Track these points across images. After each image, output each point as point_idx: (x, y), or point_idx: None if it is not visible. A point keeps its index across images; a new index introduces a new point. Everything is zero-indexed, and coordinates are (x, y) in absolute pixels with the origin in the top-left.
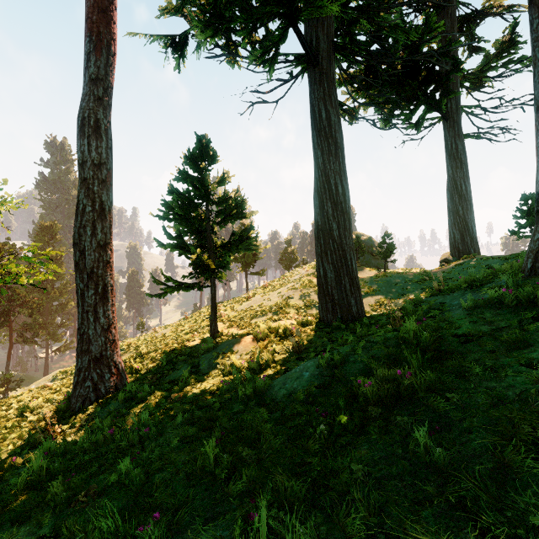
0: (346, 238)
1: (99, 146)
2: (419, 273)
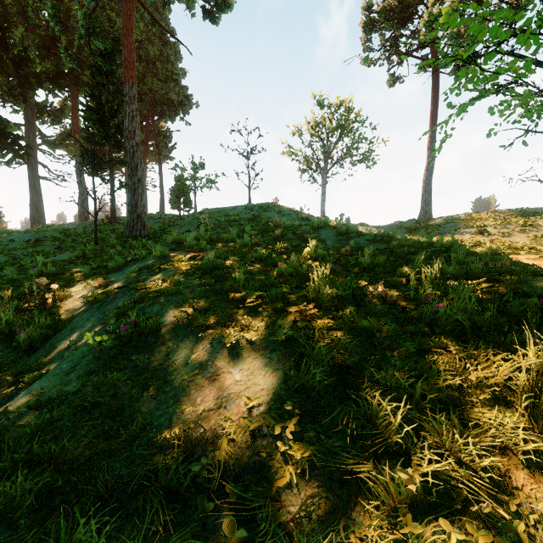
0: (42, 220)
1: None
2: None
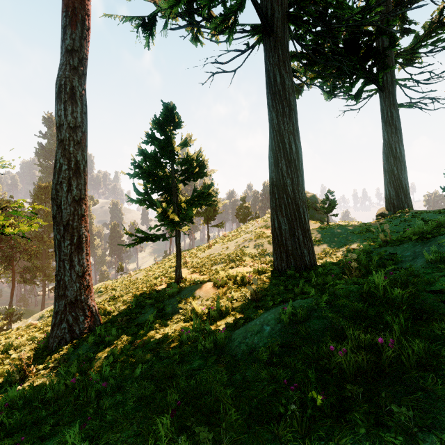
0: (299, 193)
1: (75, 110)
2: (360, 225)
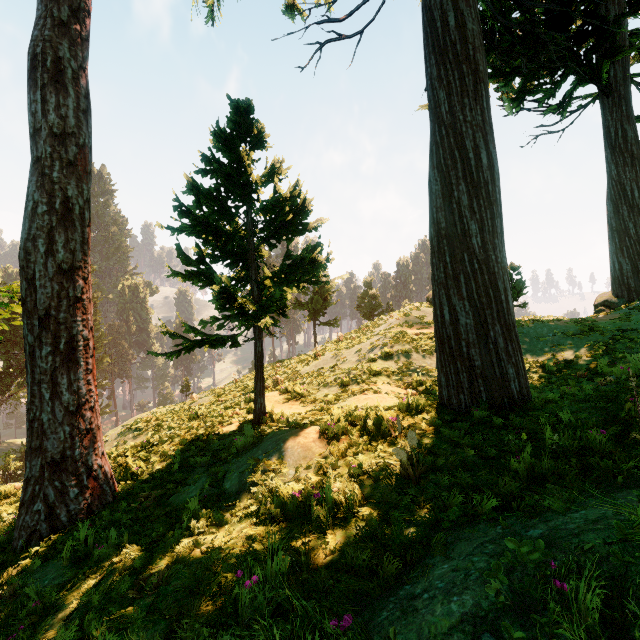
0: (496, 251)
1: (62, 103)
2: (575, 321)
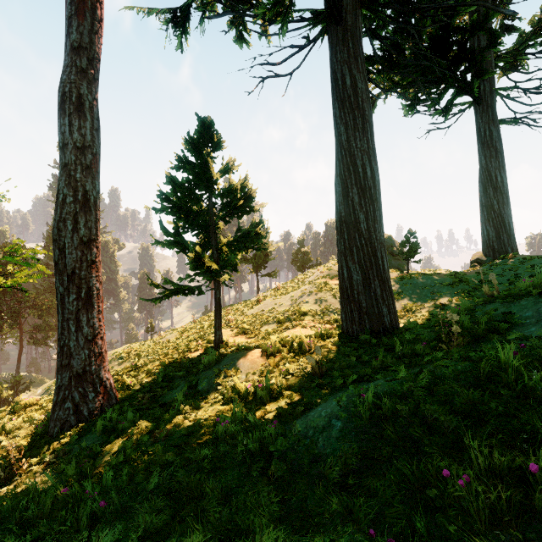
0: (376, 232)
1: (83, 126)
2: (451, 274)
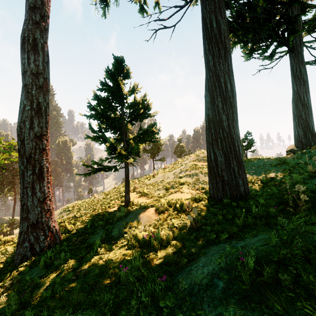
0: (234, 128)
1: (37, 59)
2: (276, 159)
